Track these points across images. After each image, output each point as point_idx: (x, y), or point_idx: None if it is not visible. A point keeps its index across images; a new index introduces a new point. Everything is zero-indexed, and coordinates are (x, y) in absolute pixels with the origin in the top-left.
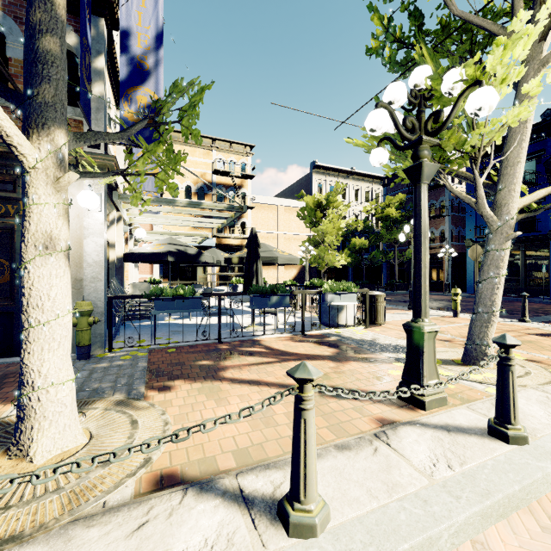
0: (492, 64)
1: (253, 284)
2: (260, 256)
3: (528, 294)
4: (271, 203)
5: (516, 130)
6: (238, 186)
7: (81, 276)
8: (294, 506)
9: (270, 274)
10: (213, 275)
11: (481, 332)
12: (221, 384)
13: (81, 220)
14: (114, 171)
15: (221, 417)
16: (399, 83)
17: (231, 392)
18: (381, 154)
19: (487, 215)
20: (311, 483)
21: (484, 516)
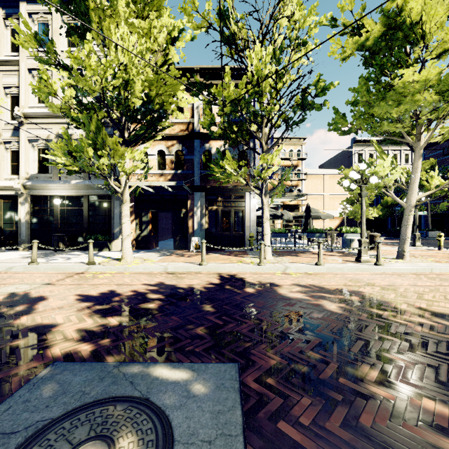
0: (377, 169)
1: (308, 228)
2: (311, 216)
3: None
4: (319, 173)
5: (413, 171)
6: (295, 166)
7: (248, 225)
8: (318, 262)
9: (318, 223)
10: (278, 224)
11: (401, 246)
12: (299, 257)
13: (248, 207)
14: (269, 197)
15: (306, 246)
16: (353, 172)
17: (303, 258)
18: (353, 186)
19: (400, 203)
20: (321, 259)
21: (356, 269)
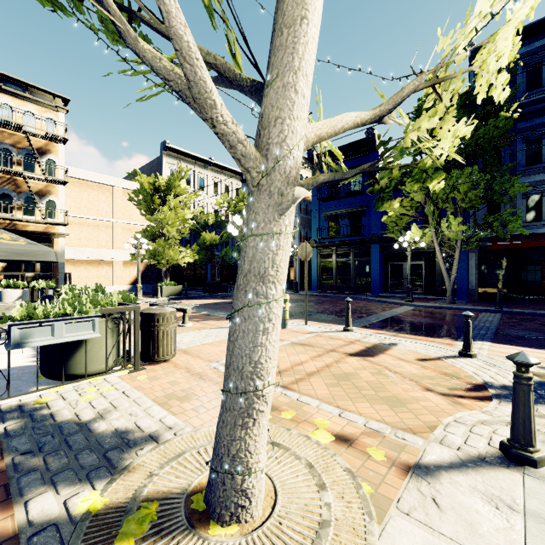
0: None
1: None
2: None
3: (351, 300)
4: (103, 182)
5: None
6: (40, 149)
7: None
8: None
9: (102, 272)
10: None
11: (234, 441)
12: None
13: None
14: None
15: None
16: None
17: None
18: None
19: (229, 135)
20: None
21: None
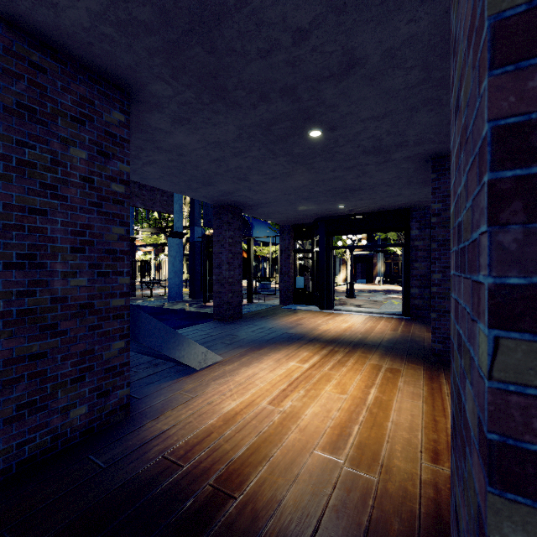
0: None
1: None
2: None
3: None
4: None
5: None
6: None
7: None
8: None
9: None
10: None
11: None
12: None
13: None
14: None
15: None
16: None
17: None
18: None
19: None
20: None
21: None
